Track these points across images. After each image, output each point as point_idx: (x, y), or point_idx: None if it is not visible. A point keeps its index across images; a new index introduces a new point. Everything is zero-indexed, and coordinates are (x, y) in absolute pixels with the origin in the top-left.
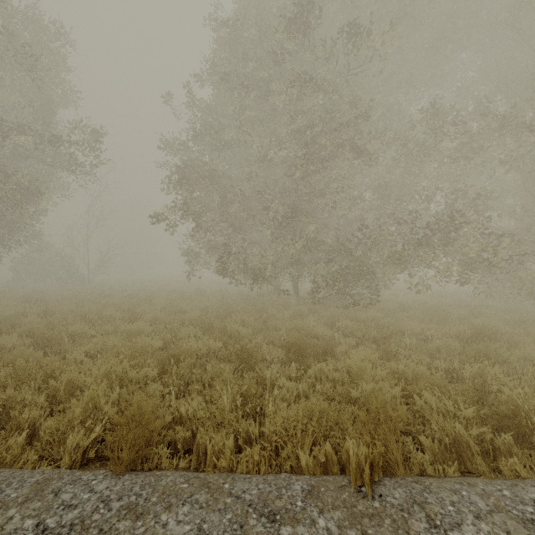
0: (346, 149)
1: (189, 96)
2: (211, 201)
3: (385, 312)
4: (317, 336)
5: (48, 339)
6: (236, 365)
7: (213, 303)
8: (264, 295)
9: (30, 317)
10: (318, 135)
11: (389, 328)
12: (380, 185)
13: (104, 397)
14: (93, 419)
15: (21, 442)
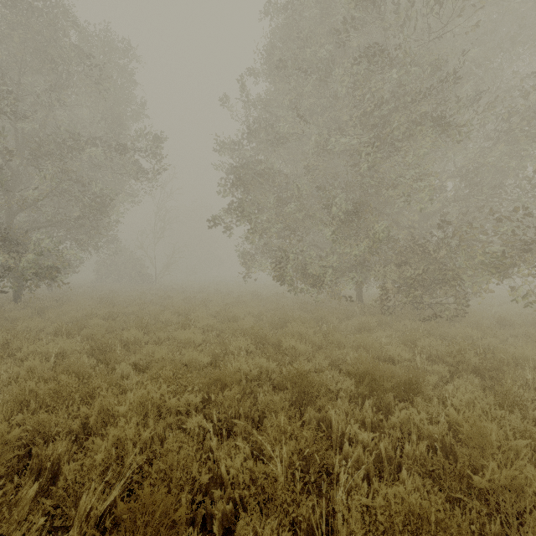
0: (426, 127)
1: (243, 91)
2: (266, 200)
3: (482, 329)
4: (392, 358)
5: (103, 346)
6: (292, 399)
7: (268, 309)
8: (323, 301)
9: (95, 319)
10: (389, 115)
11: (497, 355)
12: (468, 170)
13: (133, 436)
14: (120, 463)
15: (31, 496)
